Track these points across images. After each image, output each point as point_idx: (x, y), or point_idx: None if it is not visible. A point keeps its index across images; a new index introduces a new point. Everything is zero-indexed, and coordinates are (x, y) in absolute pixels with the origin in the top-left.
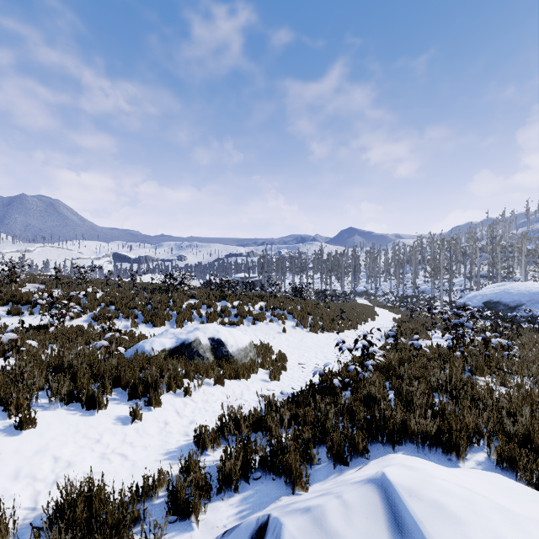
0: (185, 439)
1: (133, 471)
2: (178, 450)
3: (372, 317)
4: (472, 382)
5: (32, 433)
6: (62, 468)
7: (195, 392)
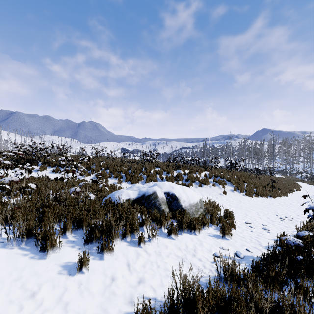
0: (127, 310)
1: None
2: None
3: (297, 188)
4: None
5: None
6: None
7: (149, 241)
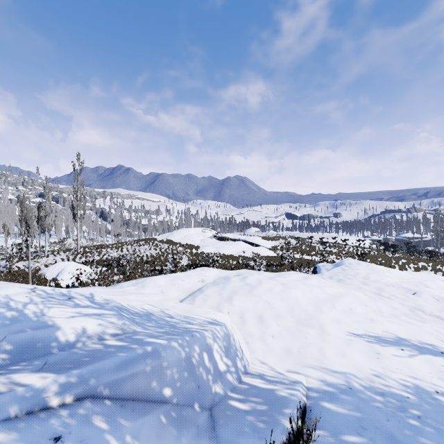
0: None
1: None
2: None
3: None
4: None
5: None
6: None
7: None
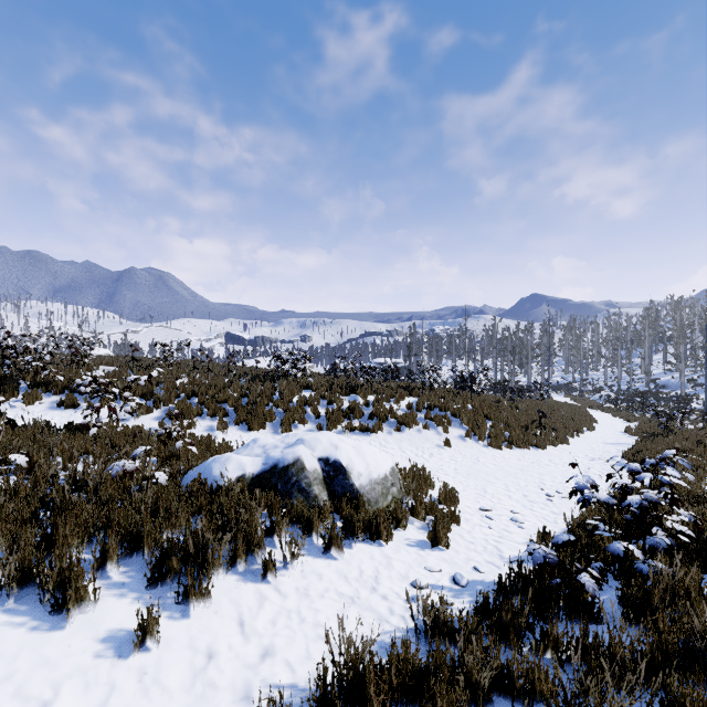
0: None
1: None
2: None
3: (589, 426)
4: None
5: None
6: None
7: (286, 568)
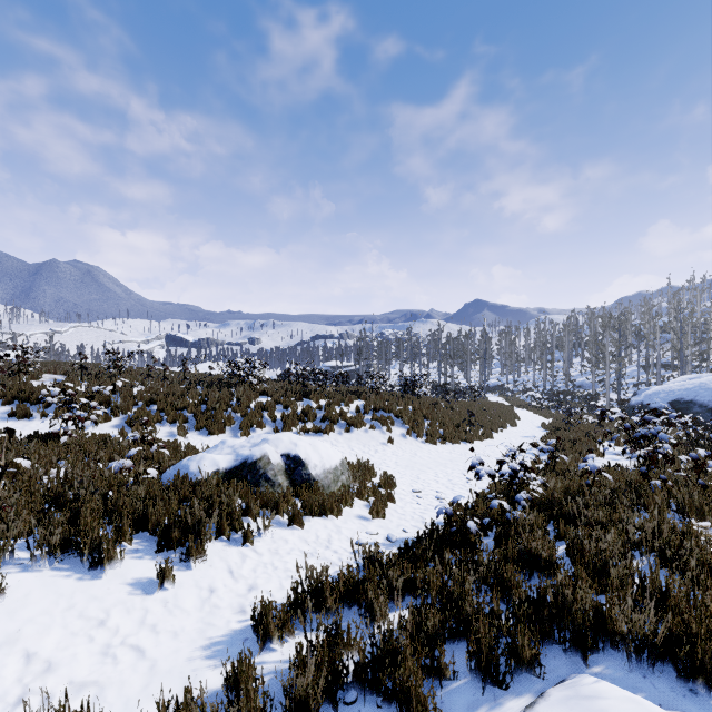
0: (239, 619)
1: (150, 680)
2: (226, 639)
3: (512, 422)
4: (694, 534)
5: None
6: (36, 675)
7: (260, 537)
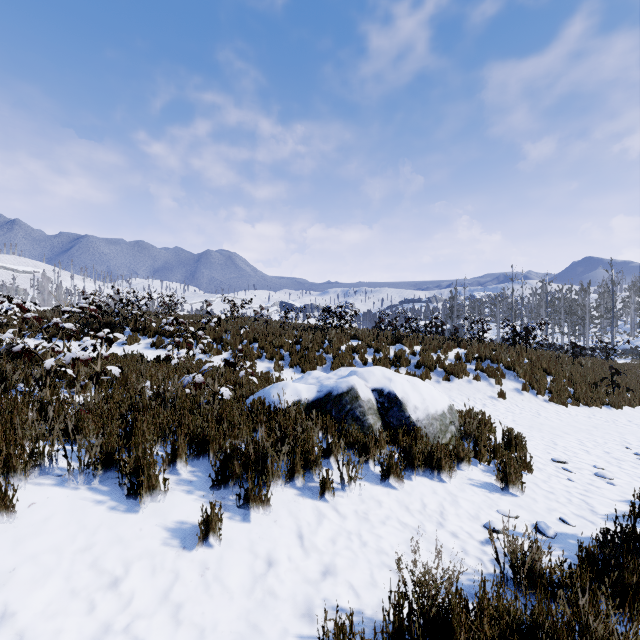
0: (302, 632)
1: None
2: None
3: None
4: None
5: (4, 534)
6: None
7: (343, 490)
